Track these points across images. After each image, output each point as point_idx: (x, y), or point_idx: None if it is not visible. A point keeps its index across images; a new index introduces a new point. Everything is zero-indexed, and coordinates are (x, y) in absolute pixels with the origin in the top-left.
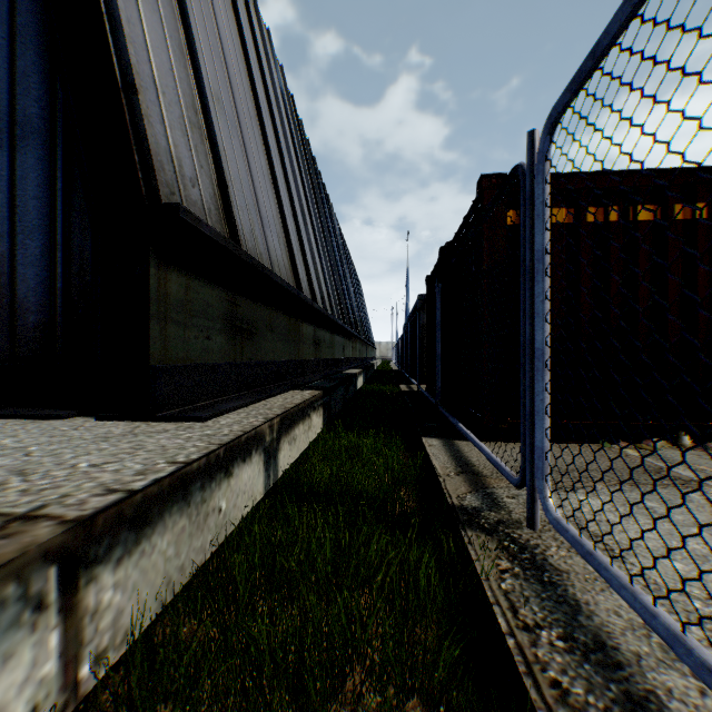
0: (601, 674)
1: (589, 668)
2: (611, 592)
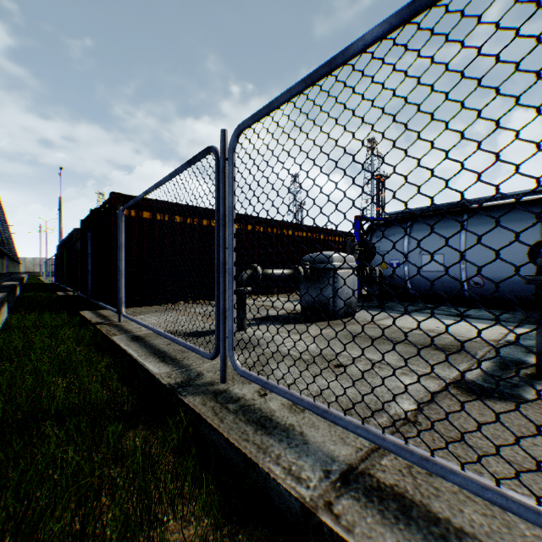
0: (123, 331)
1: (121, 331)
2: (134, 325)
